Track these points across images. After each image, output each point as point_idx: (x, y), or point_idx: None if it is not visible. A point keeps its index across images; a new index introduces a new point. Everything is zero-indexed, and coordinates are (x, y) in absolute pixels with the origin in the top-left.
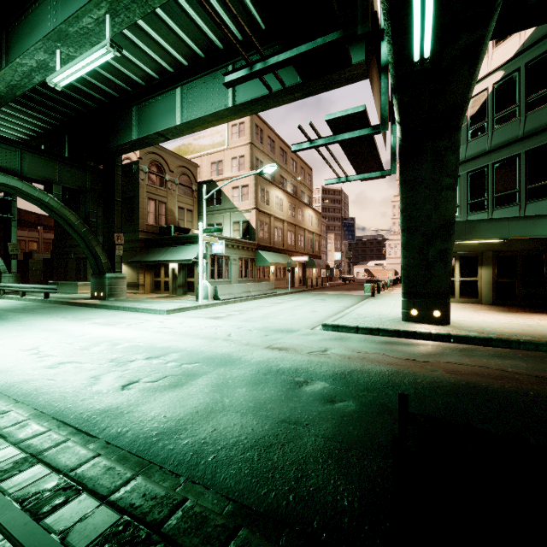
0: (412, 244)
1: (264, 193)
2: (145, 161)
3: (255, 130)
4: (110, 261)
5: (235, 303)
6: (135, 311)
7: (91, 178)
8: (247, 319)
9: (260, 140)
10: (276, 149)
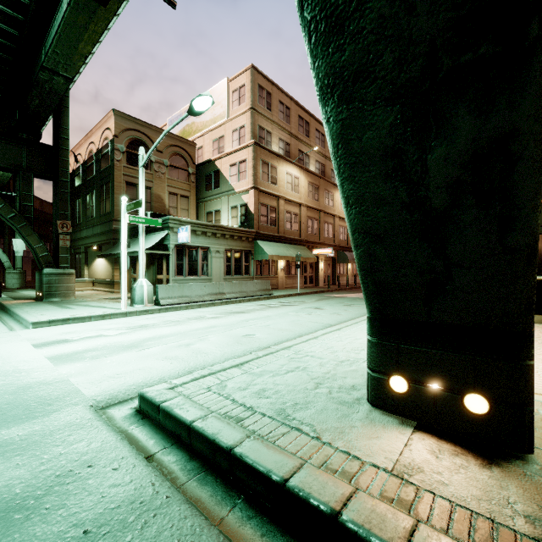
0: (361, 149)
1: (268, 169)
2: (122, 140)
3: (258, 93)
4: (56, 253)
5: (177, 311)
6: (19, 320)
7: (30, 154)
8: (83, 351)
9: (266, 106)
10: (292, 118)
